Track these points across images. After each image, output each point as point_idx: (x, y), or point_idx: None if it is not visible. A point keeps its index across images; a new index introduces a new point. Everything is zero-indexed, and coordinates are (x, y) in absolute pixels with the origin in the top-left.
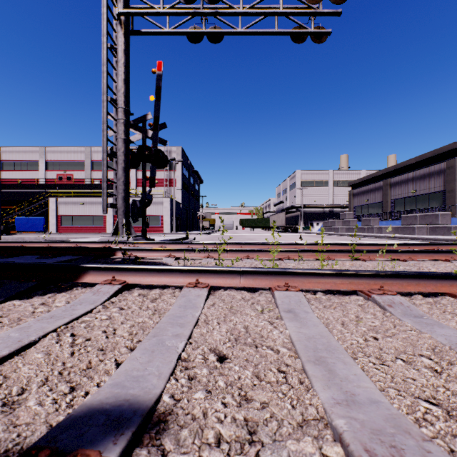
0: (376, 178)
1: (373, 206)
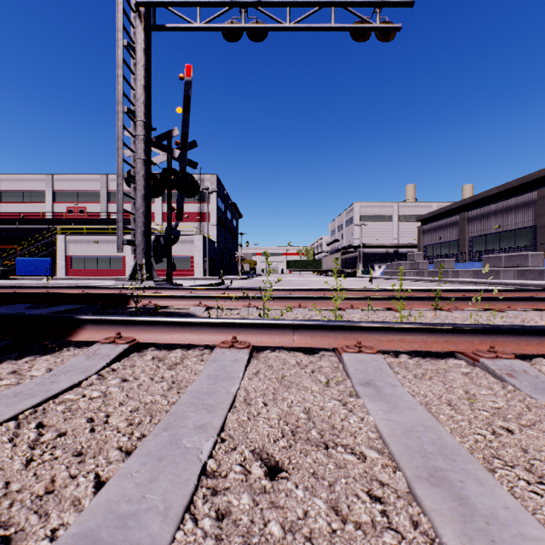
0: (450, 212)
1: (447, 245)
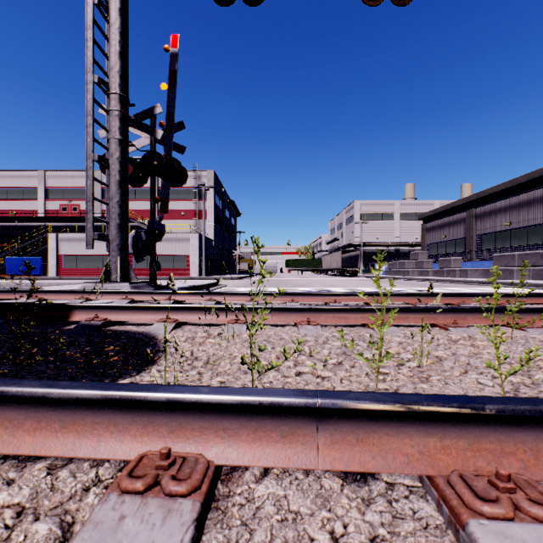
0: (454, 210)
1: (452, 244)
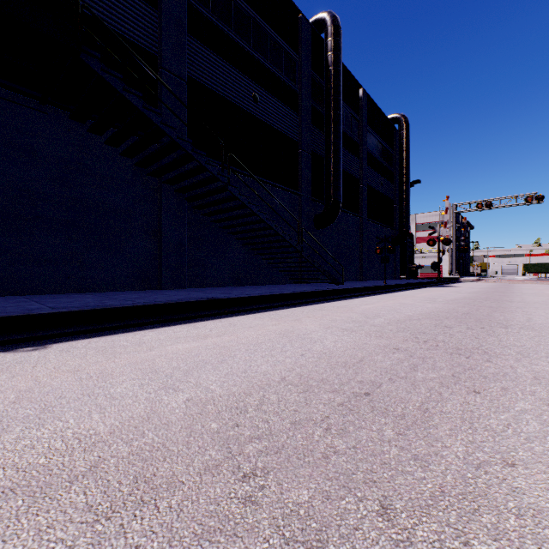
0: None
1: None
